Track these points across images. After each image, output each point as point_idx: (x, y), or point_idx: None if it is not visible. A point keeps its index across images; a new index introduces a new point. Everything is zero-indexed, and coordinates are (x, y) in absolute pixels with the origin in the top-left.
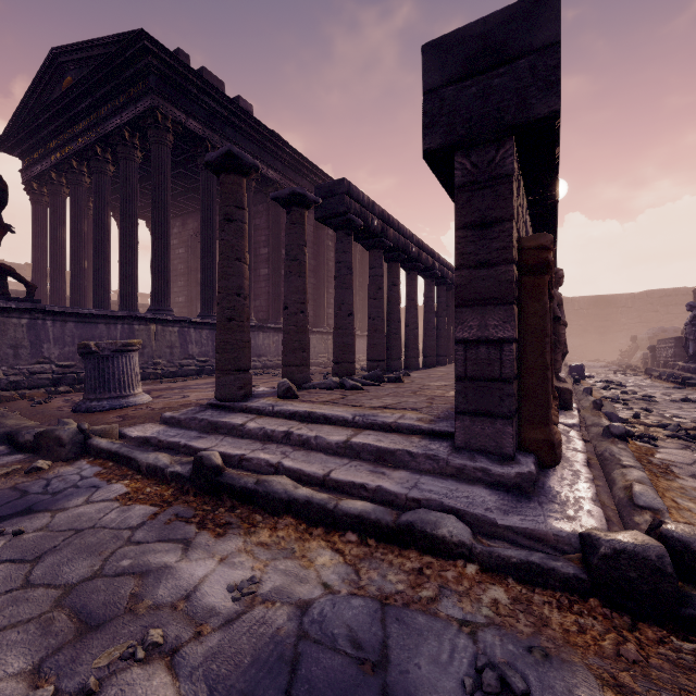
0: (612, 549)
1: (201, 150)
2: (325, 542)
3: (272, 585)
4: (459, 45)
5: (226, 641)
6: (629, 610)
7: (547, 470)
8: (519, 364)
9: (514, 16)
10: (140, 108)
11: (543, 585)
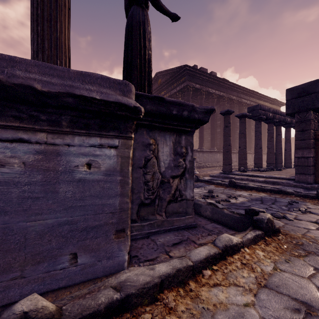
0: None
1: (199, 93)
2: (262, 193)
3: (254, 195)
4: (296, 90)
5: (250, 197)
6: None
7: None
8: (315, 163)
9: (311, 84)
10: (183, 86)
11: (307, 198)
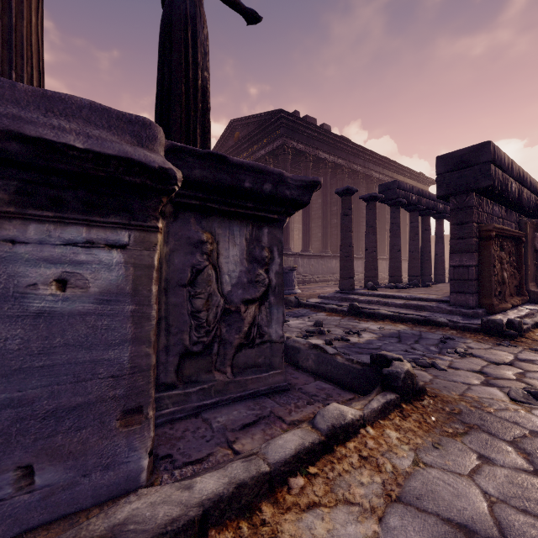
0: (486, 320)
1: (303, 158)
2: (401, 324)
3: (388, 328)
4: (451, 158)
5: (381, 332)
6: (491, 335)
7: (491, 315)
8: (479, 275)
9: (473, 150)
10: (276, 145)
11: (468, 331)
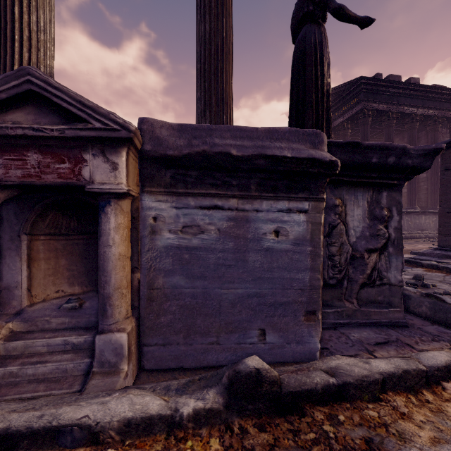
0: None
1: (385, 118)
2: None
3: None
4: None
5: None
6: None
7: None
8: None
9: None
10: (355, 110)
11: None
